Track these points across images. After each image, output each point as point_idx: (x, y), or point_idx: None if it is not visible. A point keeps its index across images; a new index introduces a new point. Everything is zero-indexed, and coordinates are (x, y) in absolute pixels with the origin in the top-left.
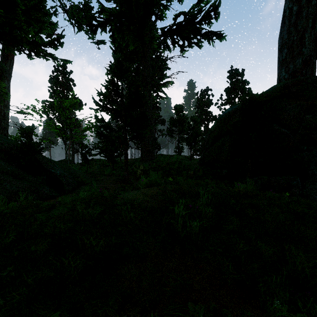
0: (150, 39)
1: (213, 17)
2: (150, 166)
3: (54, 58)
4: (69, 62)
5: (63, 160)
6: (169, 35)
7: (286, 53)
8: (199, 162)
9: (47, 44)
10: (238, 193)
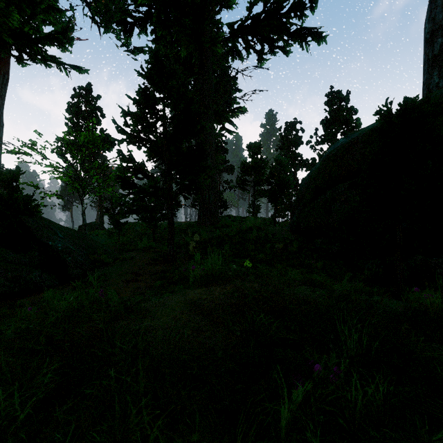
0: (211, 40)
1: (308, 7)
2: (211, 233)
3: (58, 63)
4: (83, 70)
5: (88, 224)
6: (241, 36)
7: (440, 44)
8: (291, 229)
9: (47, 39)
10: (418, 311)
